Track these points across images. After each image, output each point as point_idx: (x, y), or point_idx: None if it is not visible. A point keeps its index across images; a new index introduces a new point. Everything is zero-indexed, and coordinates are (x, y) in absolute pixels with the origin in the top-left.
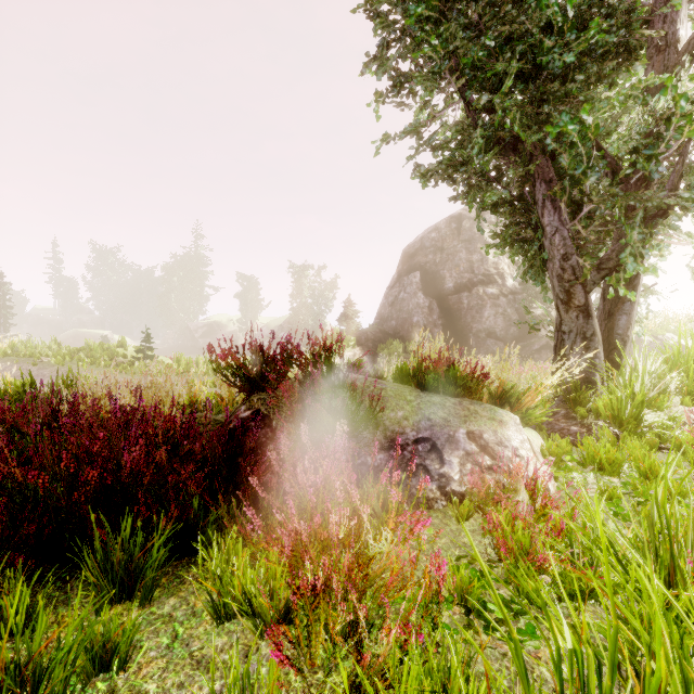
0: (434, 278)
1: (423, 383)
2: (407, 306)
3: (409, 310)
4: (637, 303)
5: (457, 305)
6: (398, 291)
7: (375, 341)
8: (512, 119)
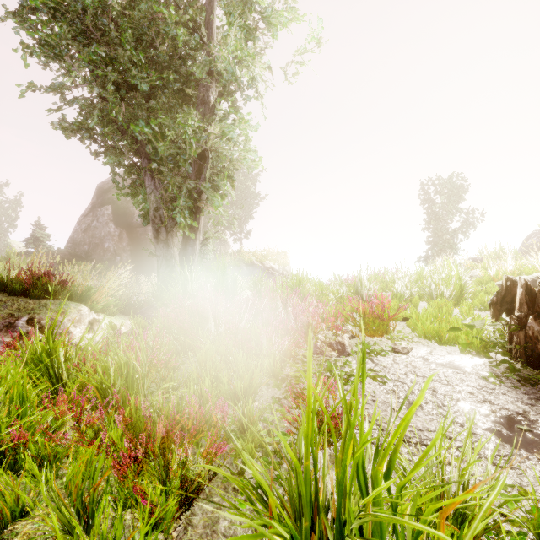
0: (125, 212)
1: (10, 289)
2: (99, 233)
3: (101, 237)
4: (199, 240)
5: (143, 235)
6: (91, 219)
7: (63, 262)
8: (117, 111)
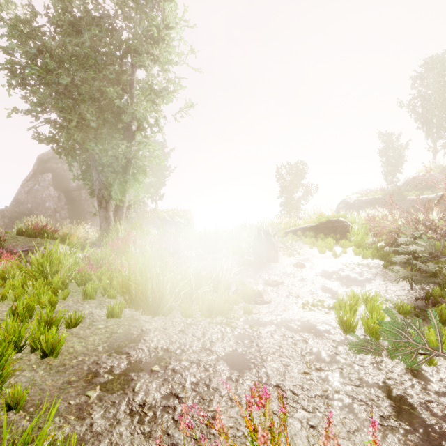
0: (63, 179)
1: (29, 234)
2: (41, 195)
3: (43, 198)
4: (125, 207)
5: (78, 197)
6: (33, 184)
7: (12, 217)
8: (77, 135)
